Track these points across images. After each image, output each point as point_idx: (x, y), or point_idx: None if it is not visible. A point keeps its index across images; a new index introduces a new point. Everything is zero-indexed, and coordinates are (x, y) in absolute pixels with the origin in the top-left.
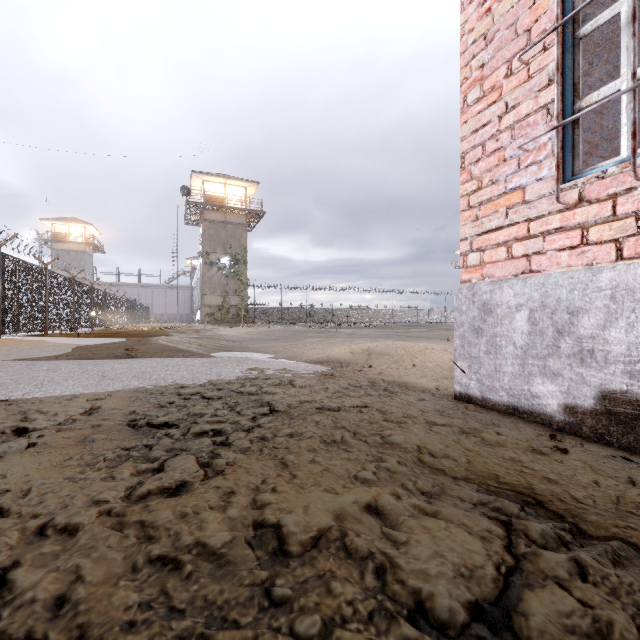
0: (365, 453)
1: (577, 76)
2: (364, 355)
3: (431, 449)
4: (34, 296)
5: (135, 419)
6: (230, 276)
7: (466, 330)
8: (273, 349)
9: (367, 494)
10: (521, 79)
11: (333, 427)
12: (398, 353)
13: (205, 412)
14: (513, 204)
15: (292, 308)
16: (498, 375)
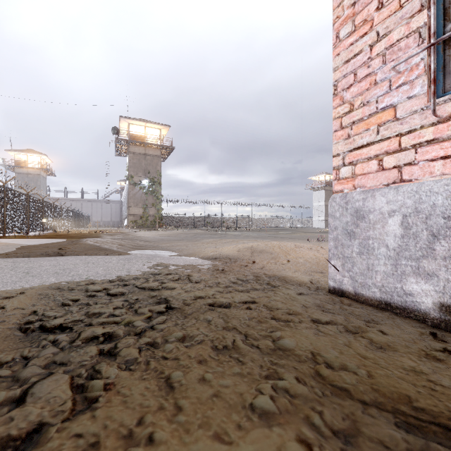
0: (259, 364)
1: (448, 1)
2: (248, 253)
3: (326, 358)
4: None
5: (31, 321)
6: (149, 193)
7: (339, 233)
8: (178, 247)
9: (269, 444)
10: (392, 9)
11: (225, 328)
12: (275, 251)
13: (103, 312)
14: (384, 122)
15: (194, 217)
16: (371, 273)
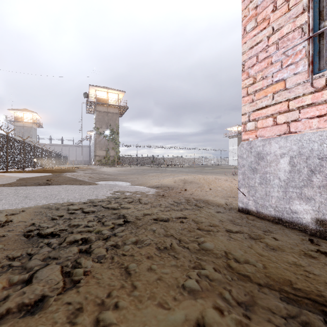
0: (188, 259)
1: (322, 6)
2: (182, 183)
3: (235, 255)
4: (0, 150)
5: (31, 230)
6: (110, 140)
7: (246, 169)
8: (131, 179)
9: (195, 310)
10: (283, 11)
11: (165, 235)
12: (201, 182)
13: (80, 224)
14: (277, 90)
15: (143, 157)
16: (268, 198)
